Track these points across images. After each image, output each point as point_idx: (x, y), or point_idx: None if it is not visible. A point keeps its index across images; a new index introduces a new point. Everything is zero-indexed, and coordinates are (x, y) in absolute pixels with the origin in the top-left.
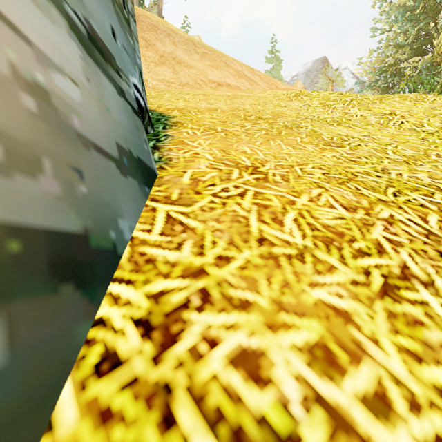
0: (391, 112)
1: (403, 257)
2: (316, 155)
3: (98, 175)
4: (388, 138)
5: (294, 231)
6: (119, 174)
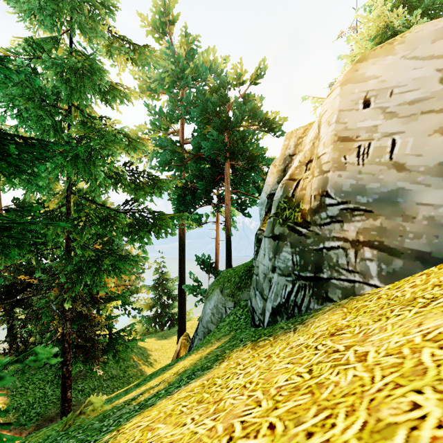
0: None
1: None
2: None
3: None
4: None
5: None
6: None
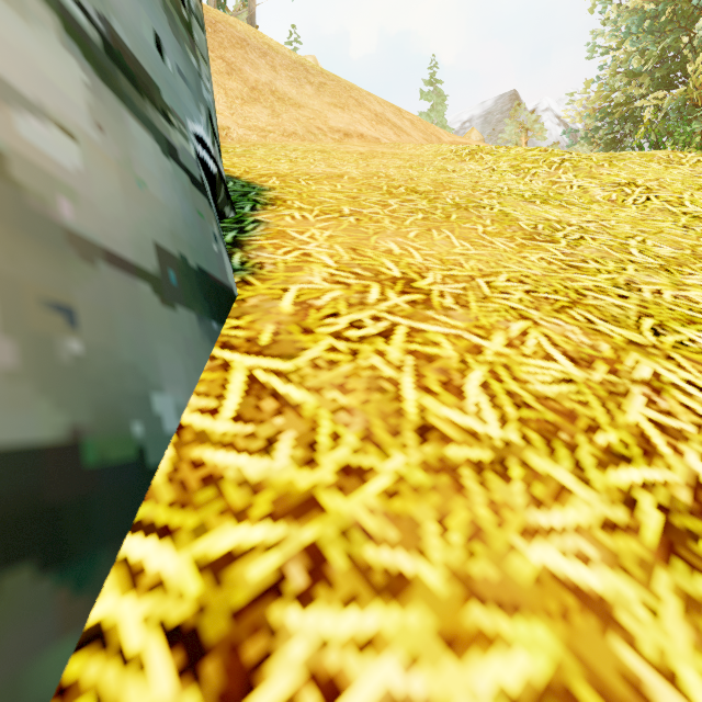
0: (630, 181)
1: (692, 464)
2: (512, 257)
3: (111, 311)
4: (628, 226)
5: (484, 410)
6: (159, 304)
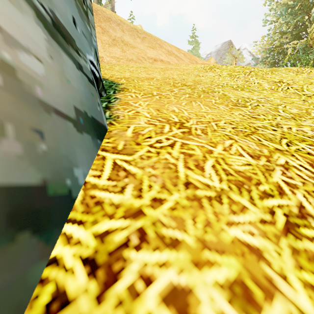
0: (280, 80)
1: (299, 198)
2: (227, 113)
3: (57, 133)
4: (278, 100)
5: (213, 176)
6: (76, 131)
